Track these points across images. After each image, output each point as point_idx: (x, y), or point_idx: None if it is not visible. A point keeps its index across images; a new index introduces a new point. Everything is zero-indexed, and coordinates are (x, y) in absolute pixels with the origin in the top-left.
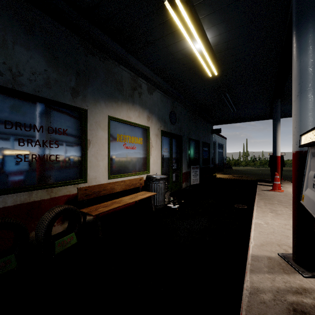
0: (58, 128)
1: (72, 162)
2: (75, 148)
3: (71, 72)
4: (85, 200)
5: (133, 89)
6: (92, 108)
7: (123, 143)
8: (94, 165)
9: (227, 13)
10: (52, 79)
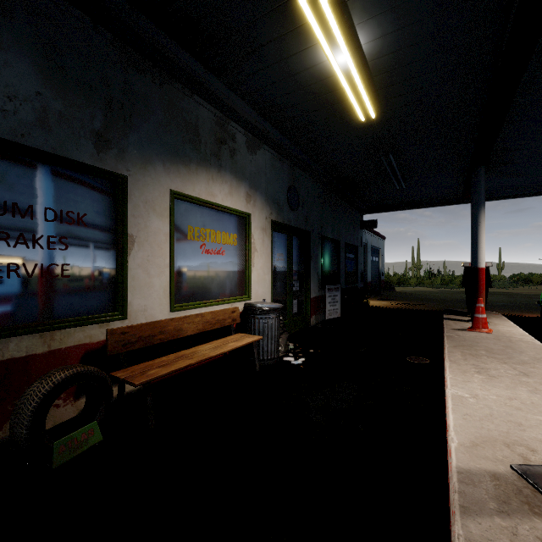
0: (66, 212)
1: (97, 279)
2: (102, 251)
3: (93, 100)
4: (123, 353)
5: (220, 142)
6: (139, 173)
7: (200, 243)
8: (142, 284)
9: None
10: (53, 112)
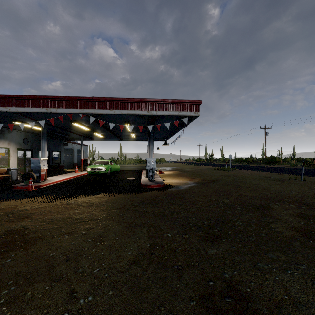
0: None
1: None
2: None
3: None
4: None
5: (0, 133)
6: None
7: None
8: None
9: (36, 123)
10: None
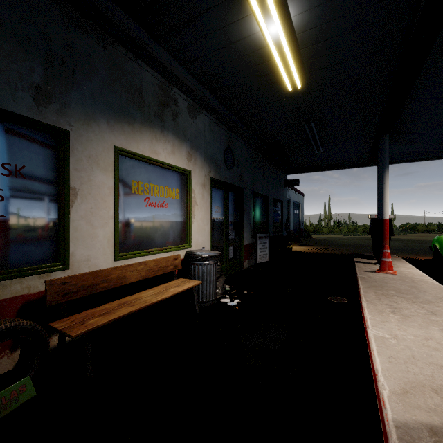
0: (2, 163)
1: (37, 231)
2: (42, 203)
3: (32, 54)
4: (64, 302)
5: (163, 105)
6: (81, 129)
7: (144, 196)
8: (85, 235)
9: None
10: None
